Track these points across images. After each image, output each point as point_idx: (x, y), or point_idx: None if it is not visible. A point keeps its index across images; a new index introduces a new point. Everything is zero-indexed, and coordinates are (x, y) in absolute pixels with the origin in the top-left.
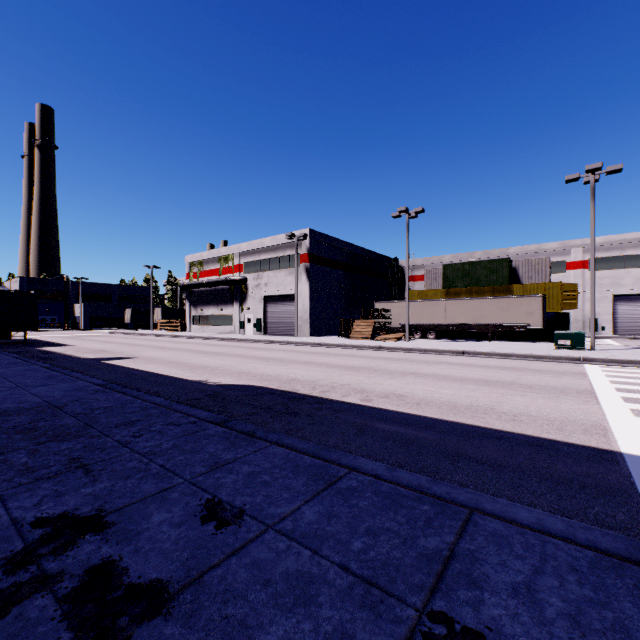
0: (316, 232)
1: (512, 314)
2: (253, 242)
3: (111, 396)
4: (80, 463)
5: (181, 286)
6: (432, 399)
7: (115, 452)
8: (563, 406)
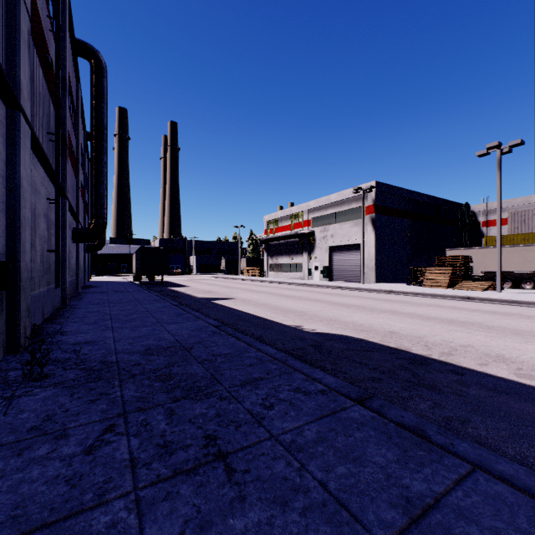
0: (381, 184)
1: None
2: (320, 199)
3: (227, 340)
4: (217, 448)
5: (261, 240)
6: None
7: (251, 434)
8: None
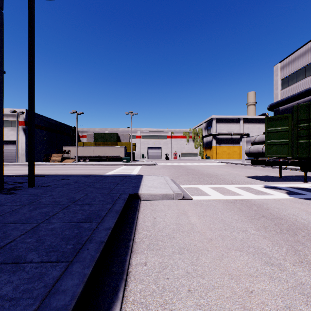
0: None
1: (116, 152)
2: None
3: None
4: None
5: None
6: (76, 172)
7: None
8: (105, 171)
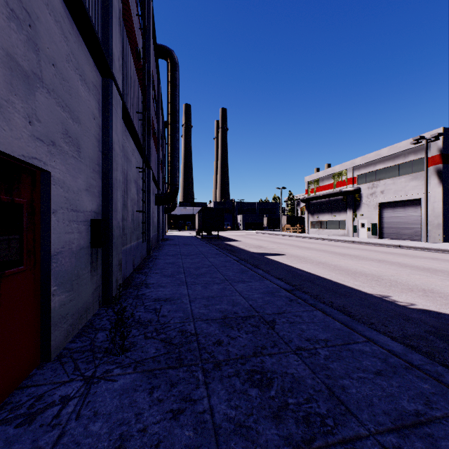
0: None
1: None
2: (367, 155)
3: (312, 314)
4: None
5: (301, 200)
6: None
7: None
8: None
